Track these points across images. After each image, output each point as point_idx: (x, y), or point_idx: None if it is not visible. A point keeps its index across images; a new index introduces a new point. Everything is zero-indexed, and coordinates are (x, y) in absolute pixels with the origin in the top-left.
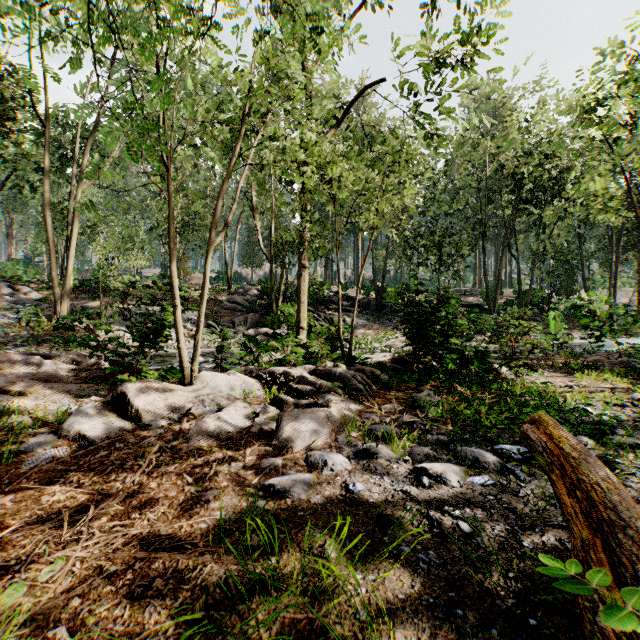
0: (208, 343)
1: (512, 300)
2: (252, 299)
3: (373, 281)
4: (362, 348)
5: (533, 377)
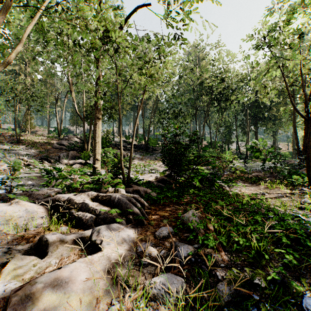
0: (38, 169)
1: (207, 146)
2: (73, 143)
3: (143, 134)
4: (137, 171)
5: (237, 187)
